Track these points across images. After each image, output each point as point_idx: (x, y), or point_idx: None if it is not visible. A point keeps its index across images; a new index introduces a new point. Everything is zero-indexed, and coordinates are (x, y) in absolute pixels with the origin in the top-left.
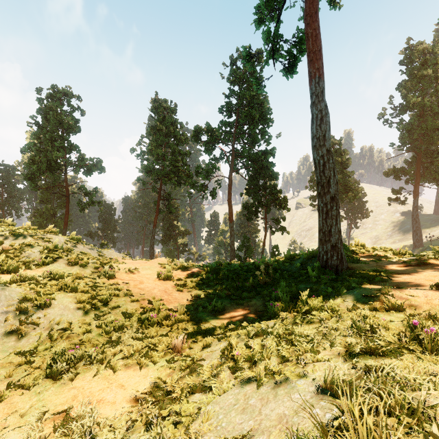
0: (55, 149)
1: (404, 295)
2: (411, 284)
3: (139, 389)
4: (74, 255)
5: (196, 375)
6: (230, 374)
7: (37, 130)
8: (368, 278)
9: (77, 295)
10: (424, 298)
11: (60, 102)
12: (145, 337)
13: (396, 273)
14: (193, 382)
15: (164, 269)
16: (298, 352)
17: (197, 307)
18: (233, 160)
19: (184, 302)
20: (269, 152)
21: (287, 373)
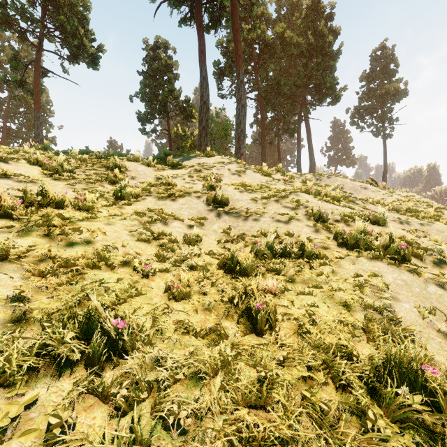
0: None
1: None
2: None
3: None
4: None
5: None
6: None
7: None
8: None
9: None
10: None
11: None
12: None
13: None
14: None
15: None
16: None
17: None
18: (5, 137)
19: None
20: (50, 140)
21: None
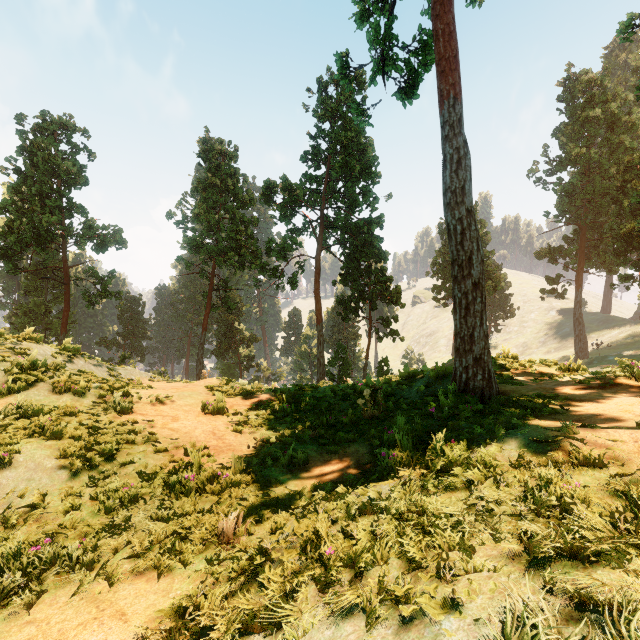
0: (47, 211)
1: (600, 439)
2: (599, 418)
3: (152, 620)
4: (64, 376)
5: (256, 591)
6: (317, 593)
7: (17, 181)
8: (531, 408)
9: (62, 444)
10: (633, 444)
11: (54, 138)
12: (172, 516)
13: (571, 400)
14: (248, 608)
15: (214, 397)
16: (438, 550)
17: (263, 459)
18: (322, 232)
19: (244, 451)
20: (375, 221)
21: (423, 601)
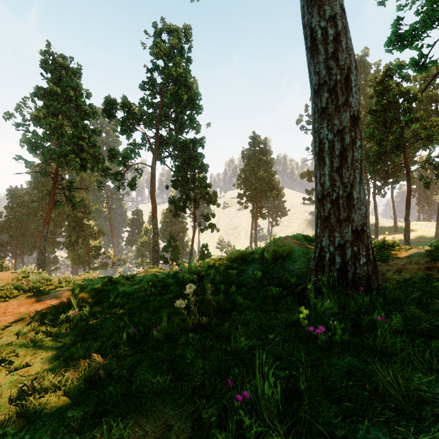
0: None
1: None
2: None
3: None
4: None
5: None
6: None
7: None
8: None
9: None
10: None
11: None
12: None
13: None
14: None
15: None
16: None
17: None
18: (157, 146)
19: None
20: (199, 141)
21: None
